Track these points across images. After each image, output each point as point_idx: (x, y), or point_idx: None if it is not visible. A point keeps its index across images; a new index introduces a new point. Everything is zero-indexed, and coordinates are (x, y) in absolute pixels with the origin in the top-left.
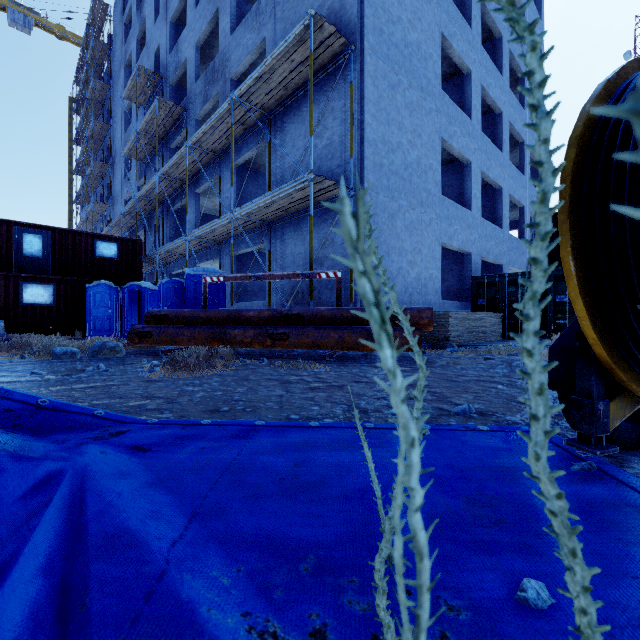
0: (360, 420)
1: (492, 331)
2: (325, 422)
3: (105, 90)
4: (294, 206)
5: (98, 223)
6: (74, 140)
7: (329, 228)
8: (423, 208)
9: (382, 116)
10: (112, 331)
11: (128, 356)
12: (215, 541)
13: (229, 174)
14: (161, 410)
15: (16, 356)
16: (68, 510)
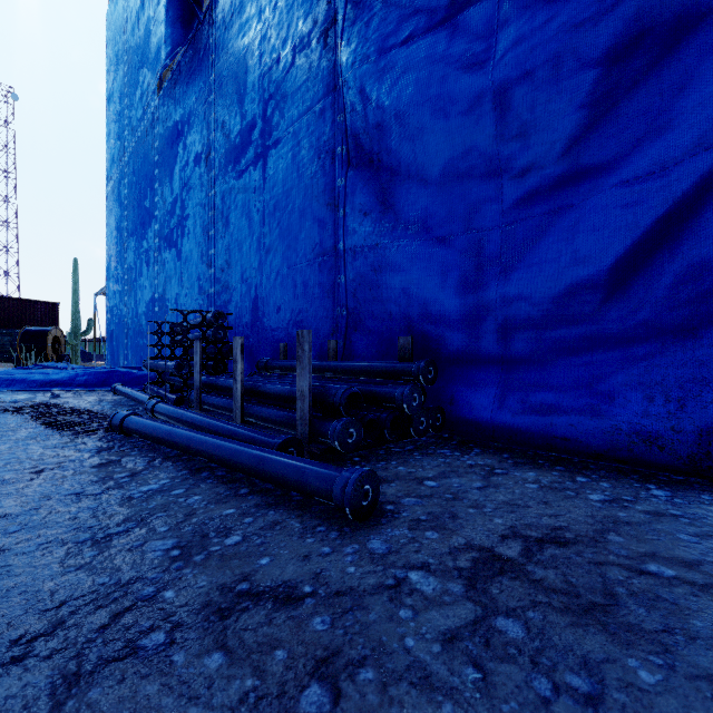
0: None
1: None
2: None
3: None
4: None
5: None
6: None
7: None
8: None
9: None
10: None
11: None
12: None
13: None
14: None
15: None
16: None
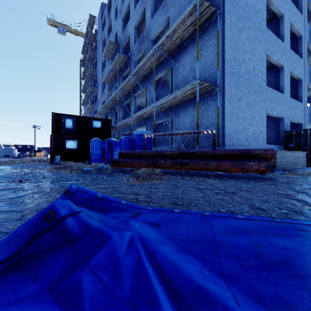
0: (266, 215)
1: (300, 162)
2: (246, 215)
3: (94, 54)
4: (185, 98)
5: (91, 113)
6: (81, 78)
7: (204, 108)
8: (256, 94)
9: (234, 46)
10: (100, 160)
11: (112, 172)
12: (256, 303)
13: (150, 85)
14: (147, 201)
15: (68, 171)
16: (152, 265)
